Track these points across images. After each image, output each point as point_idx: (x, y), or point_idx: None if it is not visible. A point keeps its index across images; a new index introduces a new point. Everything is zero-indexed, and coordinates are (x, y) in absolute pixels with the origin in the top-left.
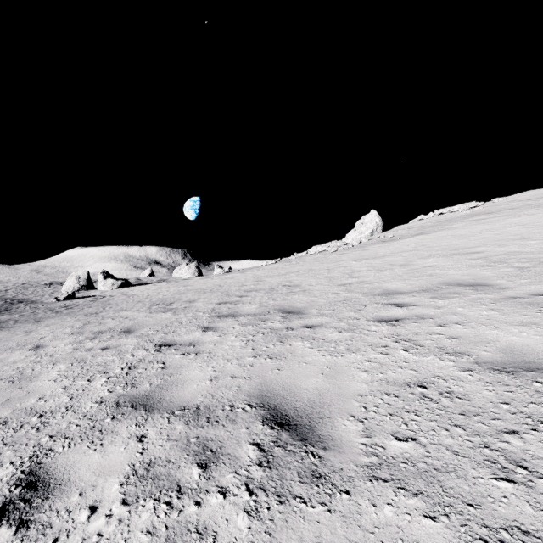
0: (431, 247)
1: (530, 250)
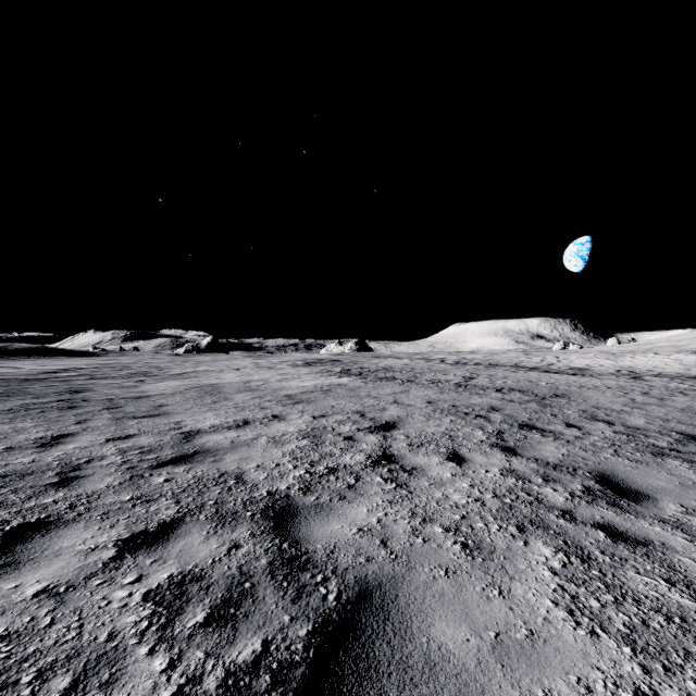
0: None
1: None
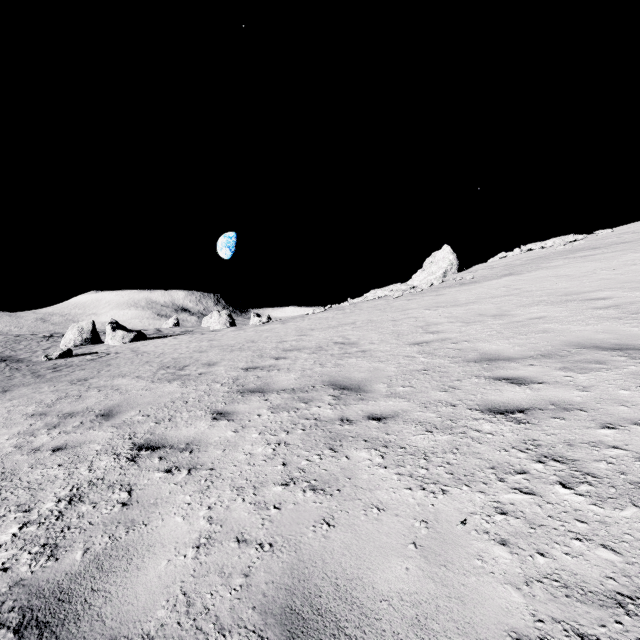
0: (530, 291)
1: None
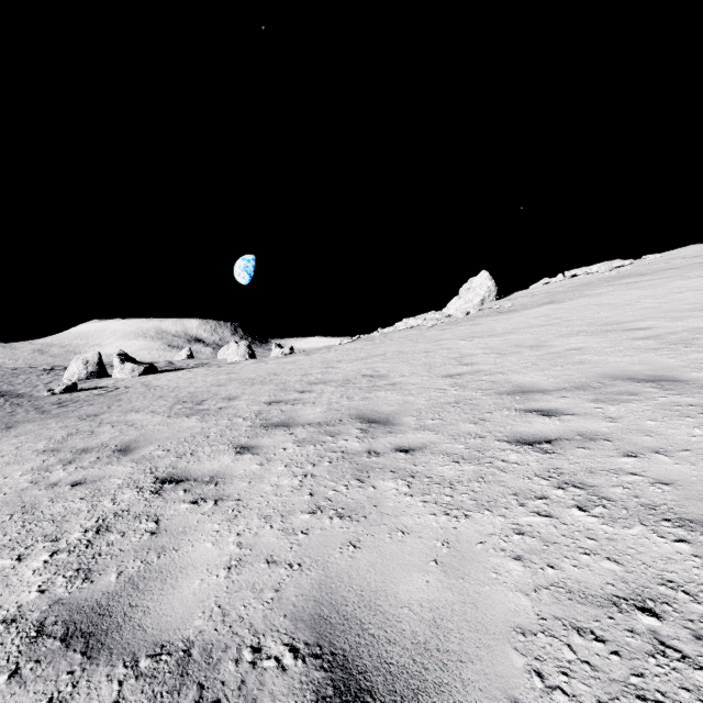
0: (570, 320)
1: None
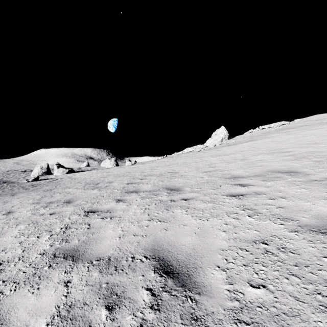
0: (259, 148)
1: (321, 150)
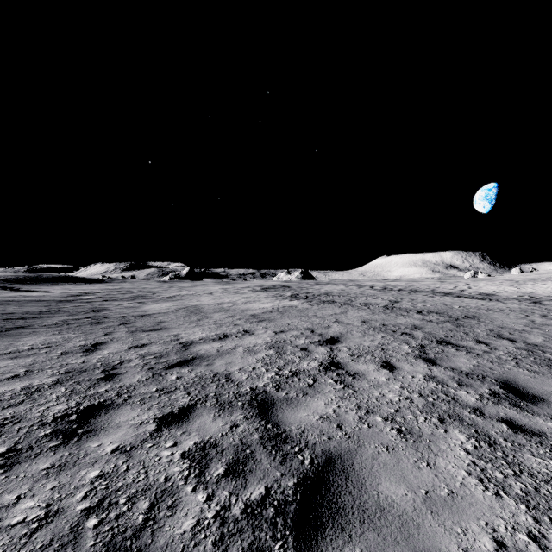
0: None
1: None
